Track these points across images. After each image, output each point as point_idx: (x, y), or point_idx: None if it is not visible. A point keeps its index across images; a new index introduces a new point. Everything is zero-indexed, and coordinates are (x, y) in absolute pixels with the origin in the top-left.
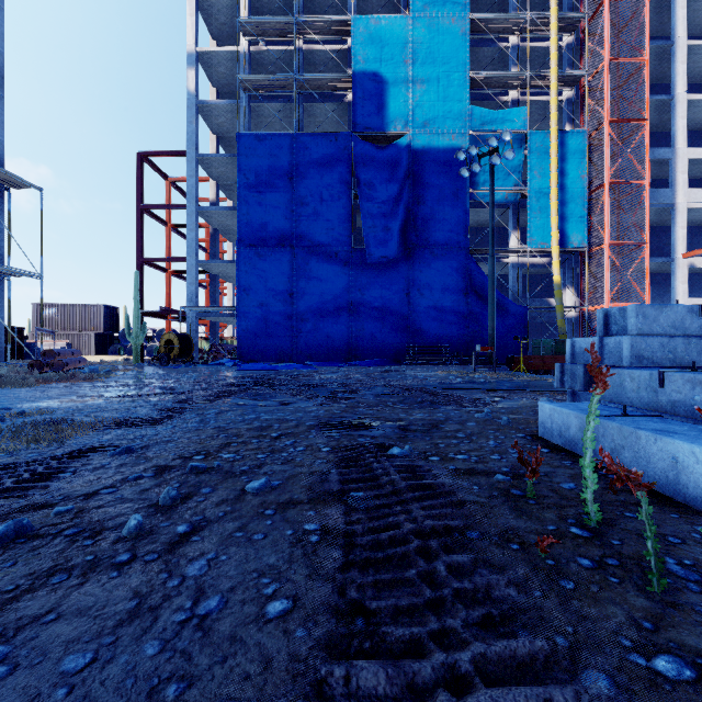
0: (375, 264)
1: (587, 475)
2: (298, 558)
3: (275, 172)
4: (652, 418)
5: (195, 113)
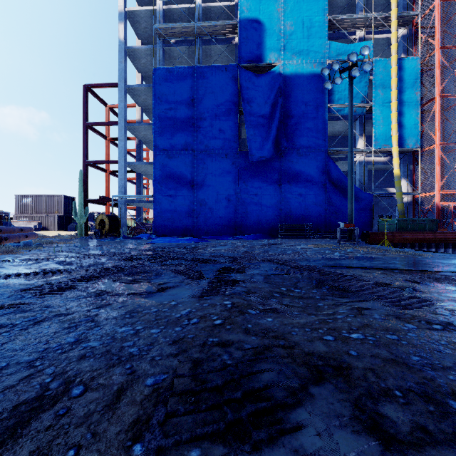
0: (255, 163)
1: None
2: None
3: (181, 95)
4: None
5: (124, 55)
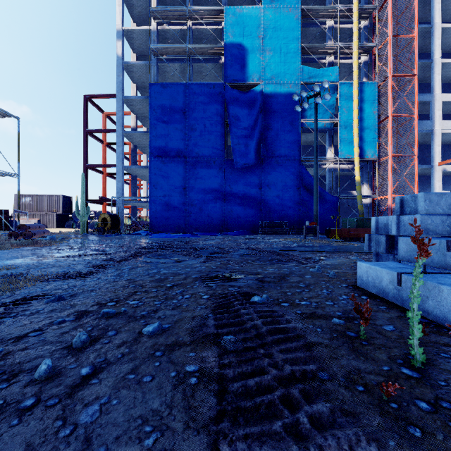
0: (239, 169)
1: (414, 325)
2: (179, 402)
3: (174, 108)
4: (445, 275)
5: (122, 70)
